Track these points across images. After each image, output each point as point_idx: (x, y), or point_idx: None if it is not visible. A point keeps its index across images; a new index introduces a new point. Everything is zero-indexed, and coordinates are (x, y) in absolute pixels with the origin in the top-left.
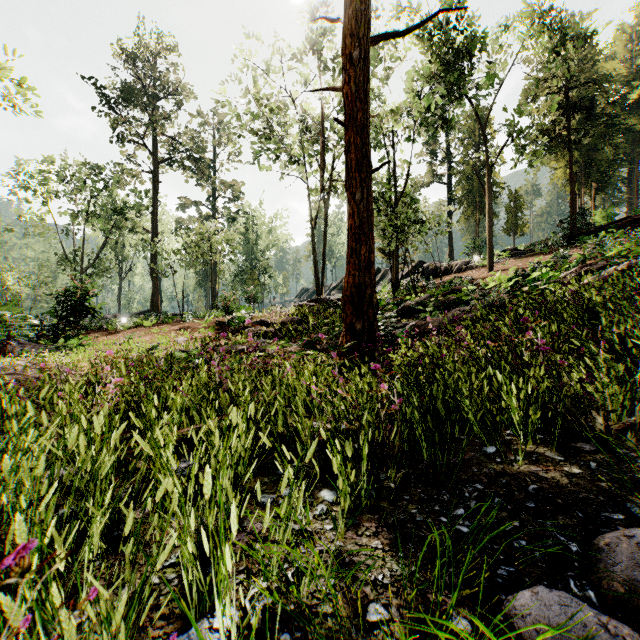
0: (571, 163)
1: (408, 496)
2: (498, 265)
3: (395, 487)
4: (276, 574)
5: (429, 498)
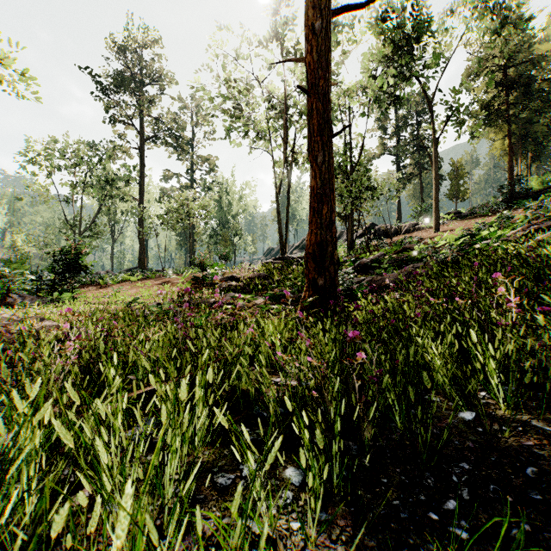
0: (510, 134)
1: (386, 478)
2: (443, 226)
3: (370, 465)
4: None
5: (411, 482)
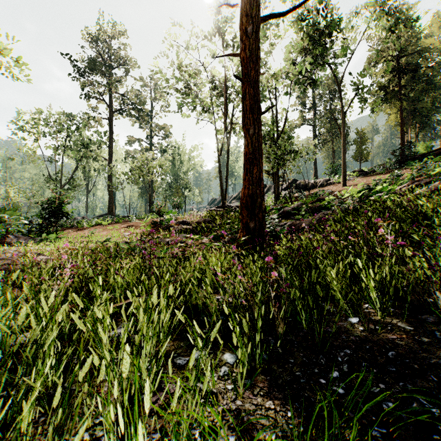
0: (401, 110)
1: (293, 359)
2: (349, 182)
3: (282, 351)
4: (186, 435)
5: (309, 361)
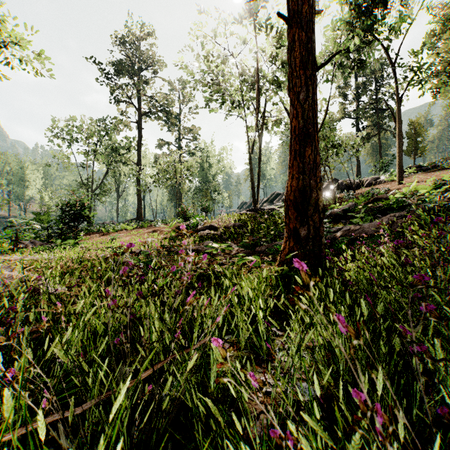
0: None
1: None
2: (405, 179)
3: None
4: None
5: None
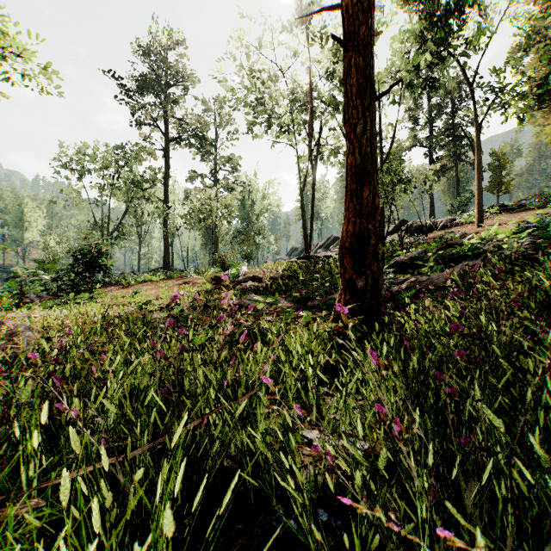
0: None
1: None
2: (486, 221)
3: None
4: None
5: None
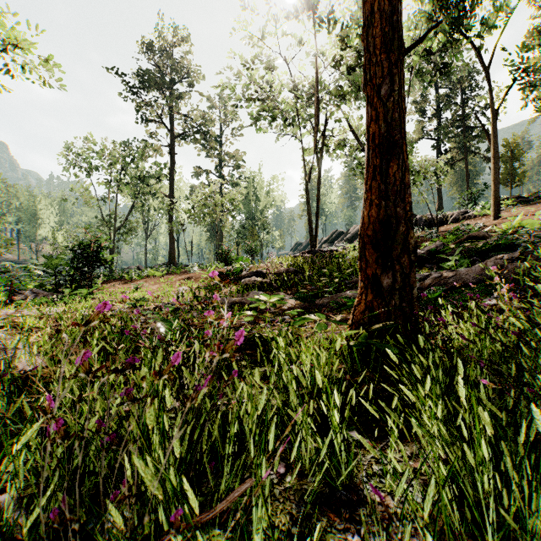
0: None
1: None
2: (502, 213)
3: None
4: None
5: None
